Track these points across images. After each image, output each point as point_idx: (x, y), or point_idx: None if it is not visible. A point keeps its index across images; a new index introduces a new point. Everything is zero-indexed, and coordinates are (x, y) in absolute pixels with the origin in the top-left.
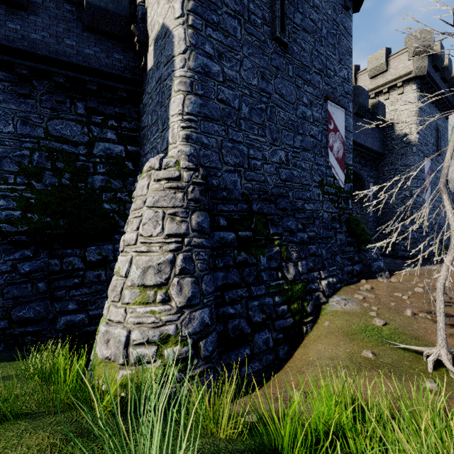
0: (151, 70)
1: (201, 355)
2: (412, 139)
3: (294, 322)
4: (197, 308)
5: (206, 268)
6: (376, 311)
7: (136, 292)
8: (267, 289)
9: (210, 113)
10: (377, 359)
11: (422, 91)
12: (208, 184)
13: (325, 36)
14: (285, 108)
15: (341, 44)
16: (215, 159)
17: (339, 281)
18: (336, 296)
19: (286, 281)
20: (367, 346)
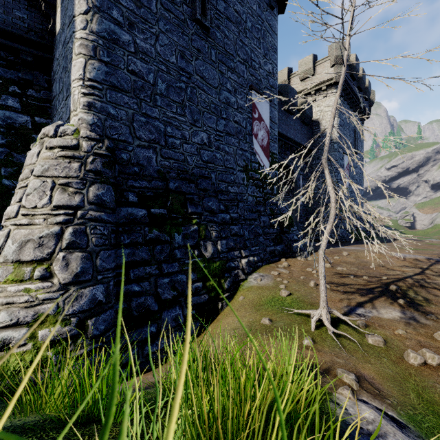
0: (59, 34)
1: (89, 335)
2: (334, 137)
3: (209, 299)
4: (88, 285)
5: (105, 243)
6: (286, 284)
7: (9, 269)
8: (180, 267)
9: (118, 83)
10: (272, 324)
11: (342, 95)
12: (115, 157)
13: (250, 29)
14: (207, 91)
15: (266, 40)
16: (125, 132)
17: (261, 261)
18: (255, 273)
19: (203, 259)
20: (268, 314)
